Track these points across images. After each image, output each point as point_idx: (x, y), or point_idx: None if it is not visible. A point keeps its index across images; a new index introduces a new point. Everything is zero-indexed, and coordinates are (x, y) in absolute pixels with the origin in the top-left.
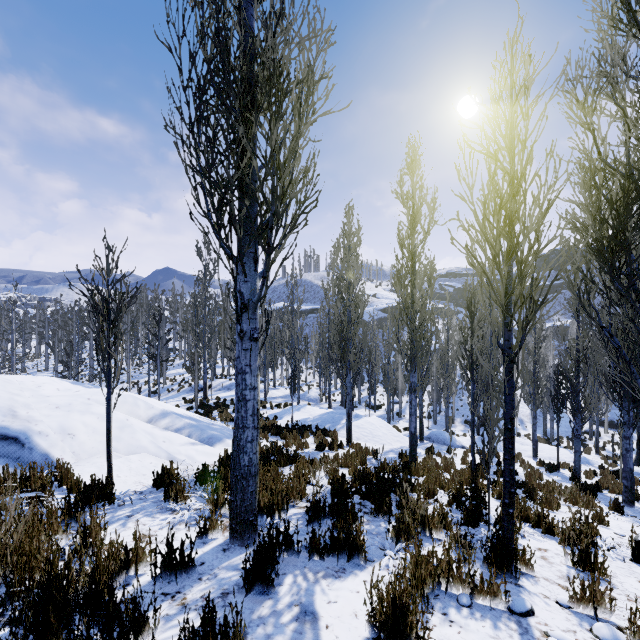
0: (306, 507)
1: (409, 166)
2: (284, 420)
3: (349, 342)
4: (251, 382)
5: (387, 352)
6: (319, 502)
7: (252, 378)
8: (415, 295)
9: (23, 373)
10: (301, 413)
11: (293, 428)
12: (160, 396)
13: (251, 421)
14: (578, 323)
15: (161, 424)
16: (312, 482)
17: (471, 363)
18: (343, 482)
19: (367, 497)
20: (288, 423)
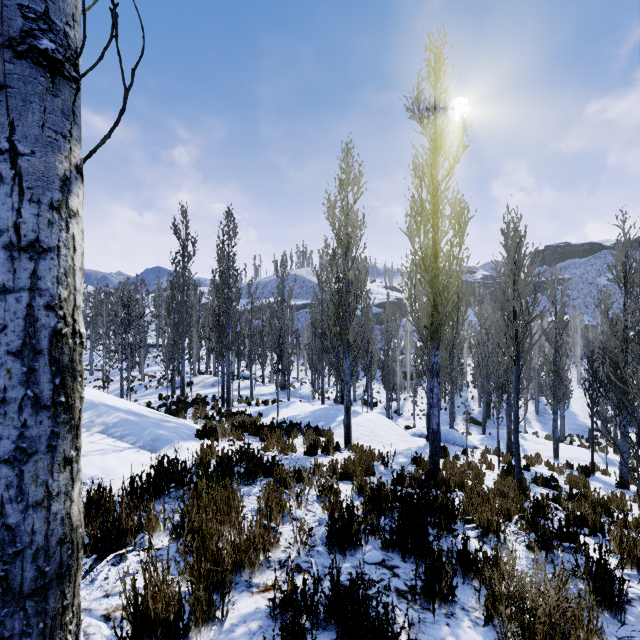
0: (272, 602)
1: (432, 68)
2: (269, 417)
3: (348, 318)
4: (18, 221)
5: (386, 343)
6: (300, 606)
7: (24, 207)
8: (439, 245)
9: None
10: (290, 410)
11: (278, 426)
12: (136, 393)
13: (15, 376)
14: (626, 296)
15: None
16: (292, 523)
17: (514, 336)
18: (350, 521)
19: (393, 546)
20: (274, 421)
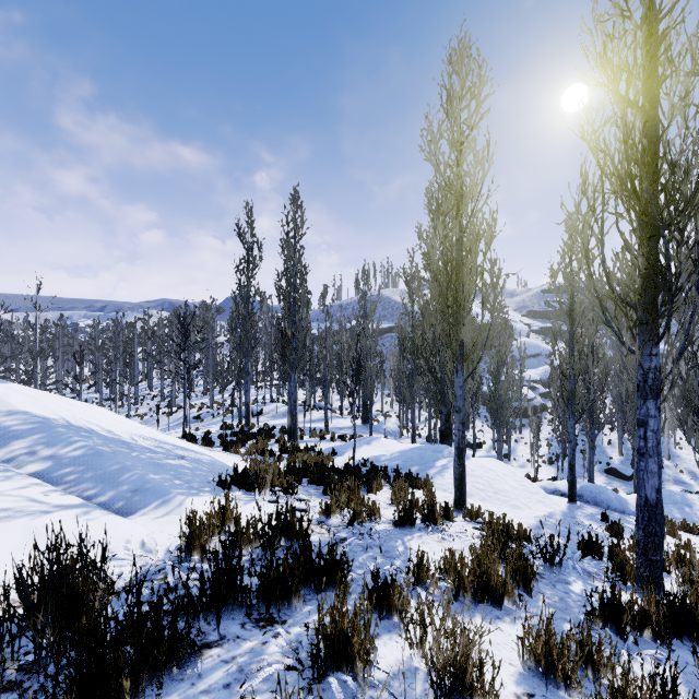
0: None
1: None
2: (345, 457)
3: (460, 309)
4: None
5: (497, 366)
6: None
7: None
8: (665, 132)
9: (74, 395)
10: (372, 448)
11: (355, 471)
12: (202, 422)
13: None
14: None
15: (7, 450)
16: None
17: None
18: None
19: None
20: (350, 462)
